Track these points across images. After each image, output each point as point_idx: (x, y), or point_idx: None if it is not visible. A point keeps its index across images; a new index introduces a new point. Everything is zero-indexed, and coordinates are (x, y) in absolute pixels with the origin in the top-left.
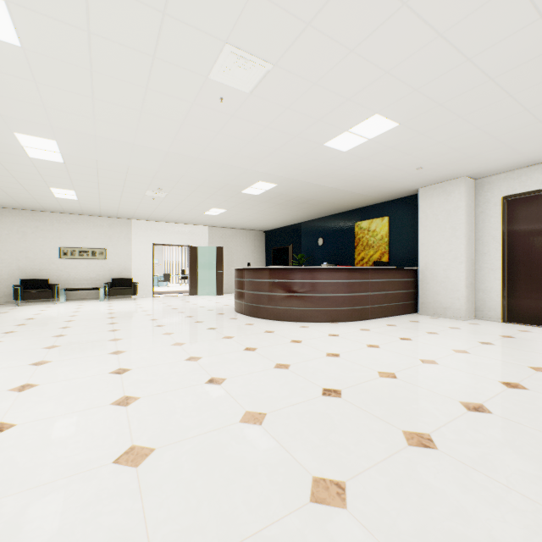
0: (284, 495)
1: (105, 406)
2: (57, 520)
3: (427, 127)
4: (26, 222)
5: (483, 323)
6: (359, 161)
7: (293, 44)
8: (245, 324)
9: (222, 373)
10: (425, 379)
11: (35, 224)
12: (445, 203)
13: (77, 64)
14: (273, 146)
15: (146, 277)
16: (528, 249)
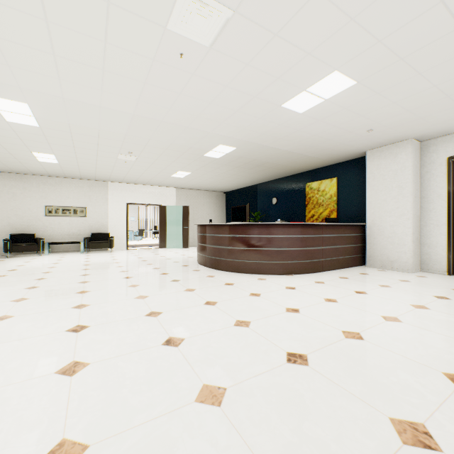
0: None
1: (48, 375)
2: None
3: (384, 85)
4: (16, 184)
5: (430, 276)
6: (314, 123)
7: None
8: (206, 276)
9: (180, 331)
10: (394, 341)
11: (23, 186)
12: (391, 164)
13: (31, 13)
14: (233, 108)
15: (121, 232)
16: None
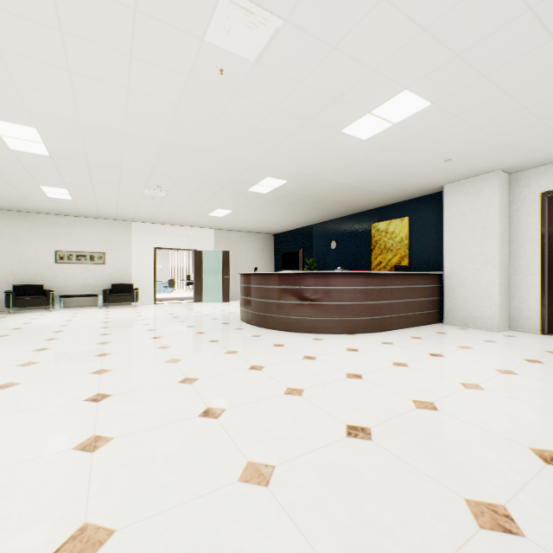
0: None
1: (65, 451)
2: None
3: (464, 107)
4: (20, 224)
5: (520, 336)
6: (380, 152)
7: None
8: (251, 336)
9: (221, 400)
10: (474, 412)
11: (29, 227)
12: (474, 201)
13: (43, 22)
14: (283, 134)
15: (147, 283)
16: None
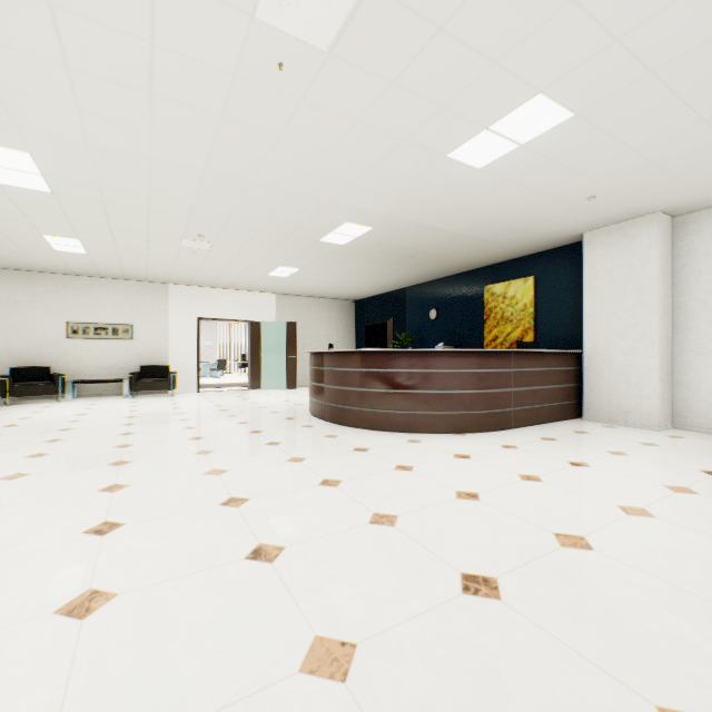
0: None
1: (42, 617)
2: None
3: (619, 120)
4: (20, 287)
5: (689, 436)
6: (500, 186)
7: None
8: (324, 436)
9: (278, 533)
10: (646, 553)
11: (32, 291)
12: (625, 254)
13: None
14: (368, 160)
15: (188, 364)
16: None
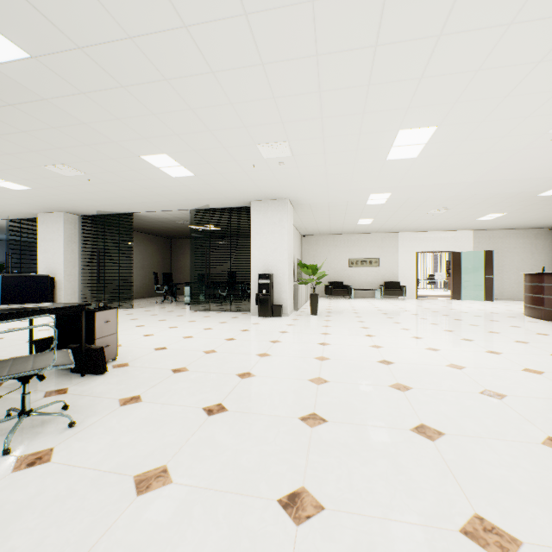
0: None
1: (482, 352)
2: (515, 378)
3: None
4: (330, 243)
5: None
6: None
7: None
8: None
9: None
10: None
11: (334, 244)
12: None
13: (442, 155)
14: None
15: (409, 281)
16: None
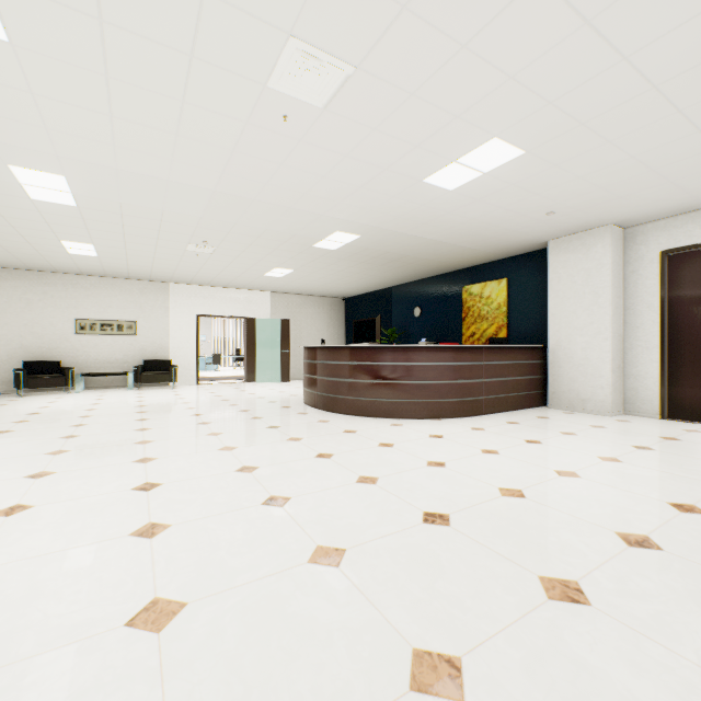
0: (371, 679)
1: (122, 537)
2: None
3: (563, 156)
4: (32, 286)
5: (635, 420)
6: (470, 203)
7: (383, 37)
8: (317, 421)
9: (285, 489)
10: (564, 499)
11: (43, 289)
12: (583, 260)
13: (87, 67)
14: (356, 183)
15: (188, 358)
16: (696, 321)
